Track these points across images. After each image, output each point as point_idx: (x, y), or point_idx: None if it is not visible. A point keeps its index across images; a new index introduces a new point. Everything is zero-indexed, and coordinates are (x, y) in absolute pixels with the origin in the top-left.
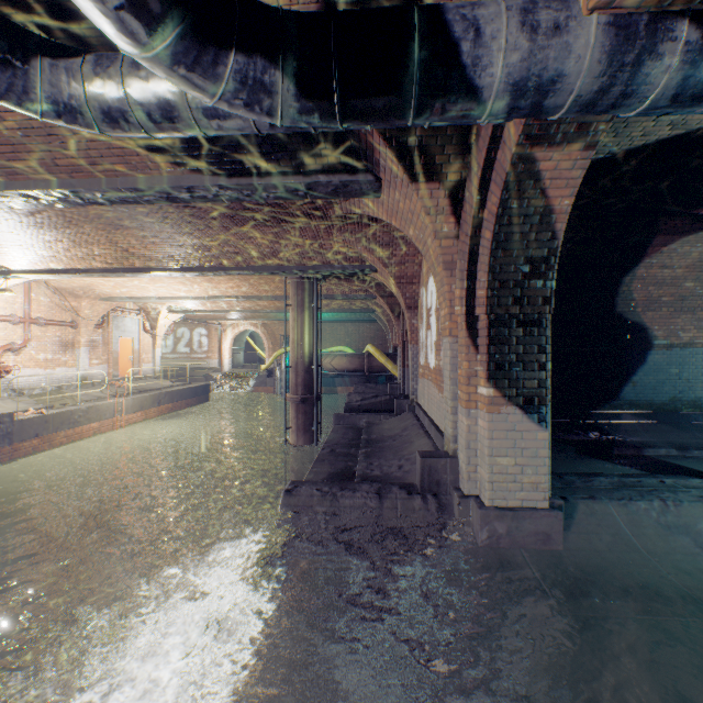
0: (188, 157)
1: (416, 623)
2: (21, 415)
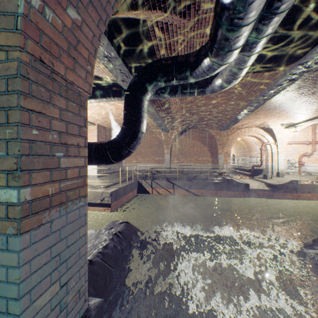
0: (279, 64)
1: (285, 317)
2: (303, 182)
